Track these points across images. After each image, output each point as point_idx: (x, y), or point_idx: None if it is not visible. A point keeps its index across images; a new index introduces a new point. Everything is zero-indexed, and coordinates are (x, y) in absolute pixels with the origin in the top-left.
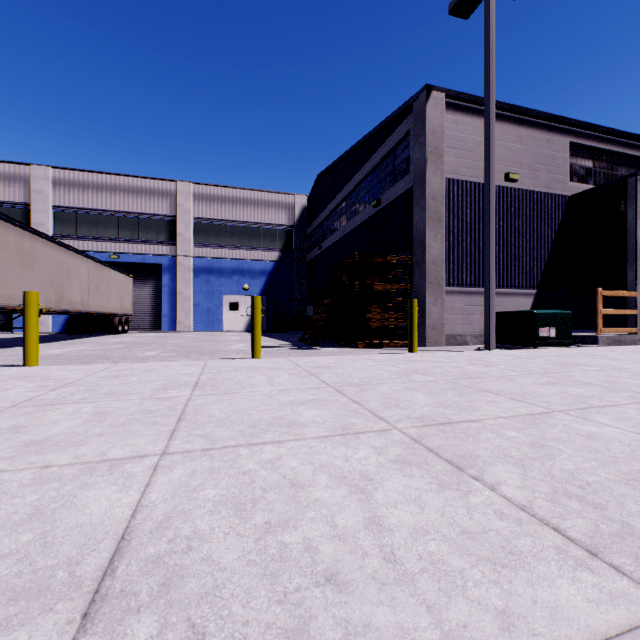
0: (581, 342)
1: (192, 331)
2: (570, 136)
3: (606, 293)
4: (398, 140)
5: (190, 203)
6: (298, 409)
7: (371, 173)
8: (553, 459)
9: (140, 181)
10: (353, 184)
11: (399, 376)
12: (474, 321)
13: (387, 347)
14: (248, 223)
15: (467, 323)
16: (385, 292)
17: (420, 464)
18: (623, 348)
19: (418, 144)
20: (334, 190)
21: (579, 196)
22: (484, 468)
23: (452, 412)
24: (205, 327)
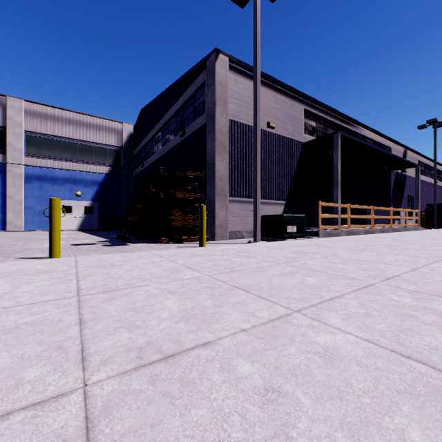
0: (310, 235)
1: (24, 230)
2: (304, 105)
3: (323, 204)
4: (197, 88)
5: (21, 117)
6: None
7: (179, 111)
8: (288, 441)
9: None
10: (166, 118)
11: (169, 274)
12: (248, 221)
13: (186, 241)
14: (81, 141)
15: (244, 223)
16: (185, 199)
17: None
18: (333, 239)
19: (210, 91)
20: (153, 122)
21: (309, 143)
22: None
23: (191, 328)
24: (38, 227)
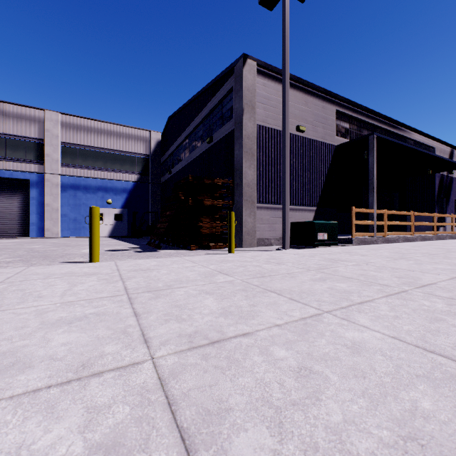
0: (343, 242)
1: (60, 237)
2: (336, 106)
3: (357, 210)
4: (225, 94)
5: (58, 130)
6: (54, 333)
7: (206, 118)
8: (318, 401)
9: (7, 106)
10: (193, 125)
11: (203, 277)
12: (277, 228)
13: (214, 248)
14: (111, 150)
15: (272, 230)
16: (213, 206)
17: (133, 451)
18: (367, 246)
19: (238, 97)
20: (180, 129)
21: (341, 146)
22: (227, 444)
23: (230, 322)
24: (72, 234)
